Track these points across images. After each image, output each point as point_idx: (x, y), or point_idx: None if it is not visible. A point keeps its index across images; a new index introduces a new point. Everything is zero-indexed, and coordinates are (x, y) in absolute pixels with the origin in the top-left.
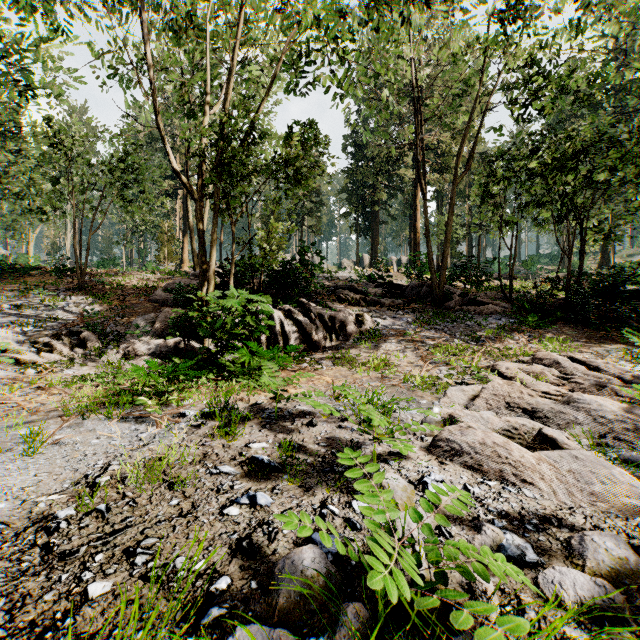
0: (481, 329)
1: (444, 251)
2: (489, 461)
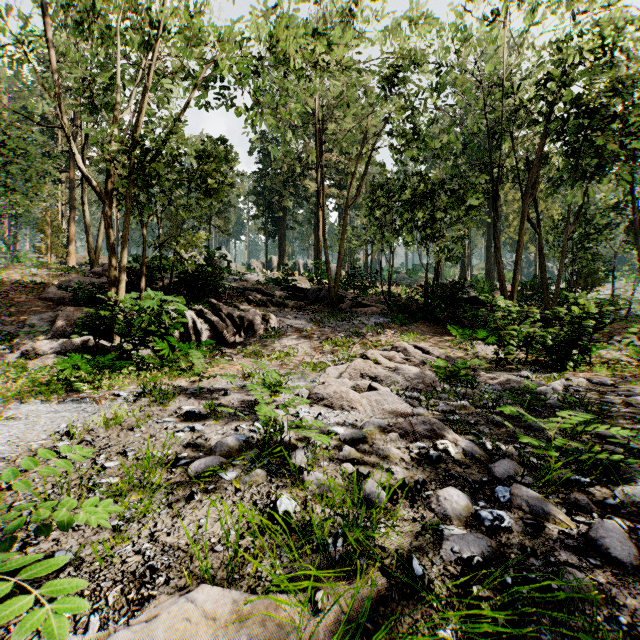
0: (363, 326)
1: (338, 261)
2: (337, 401)
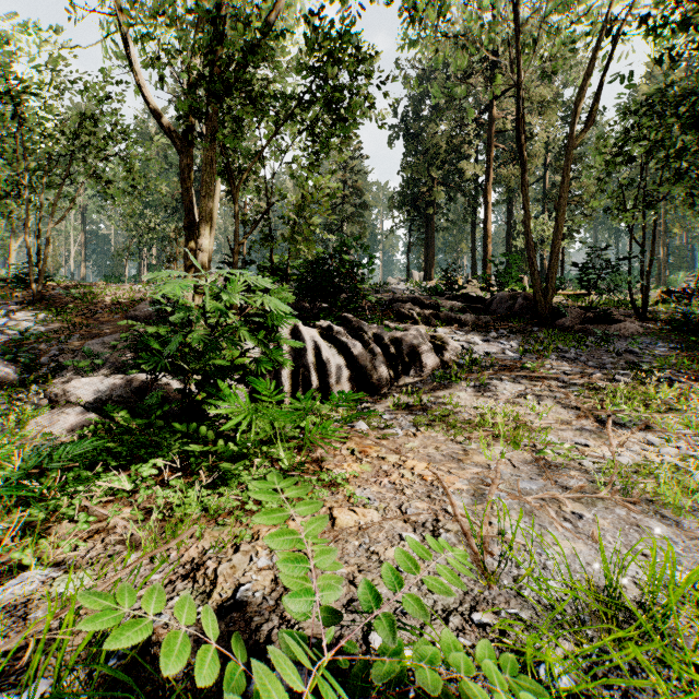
0: (640, 358)
1: (553, 245)
2: None
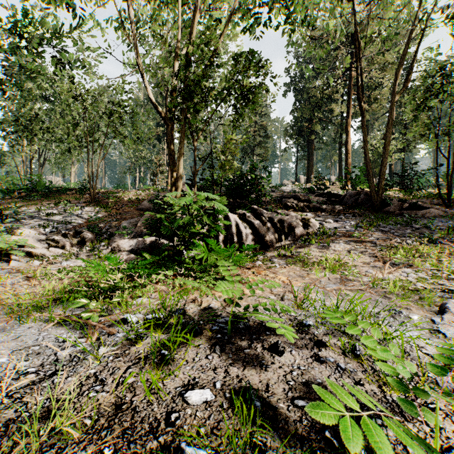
0: (430, 231)
1: (382, 161)
2: None
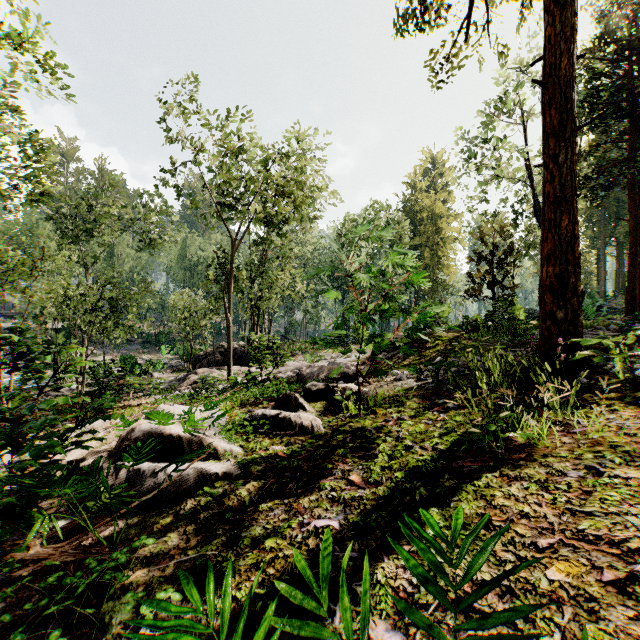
0: (130, 350)
1: None
2: None
